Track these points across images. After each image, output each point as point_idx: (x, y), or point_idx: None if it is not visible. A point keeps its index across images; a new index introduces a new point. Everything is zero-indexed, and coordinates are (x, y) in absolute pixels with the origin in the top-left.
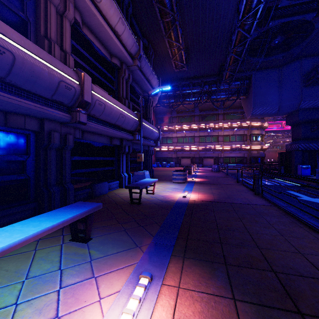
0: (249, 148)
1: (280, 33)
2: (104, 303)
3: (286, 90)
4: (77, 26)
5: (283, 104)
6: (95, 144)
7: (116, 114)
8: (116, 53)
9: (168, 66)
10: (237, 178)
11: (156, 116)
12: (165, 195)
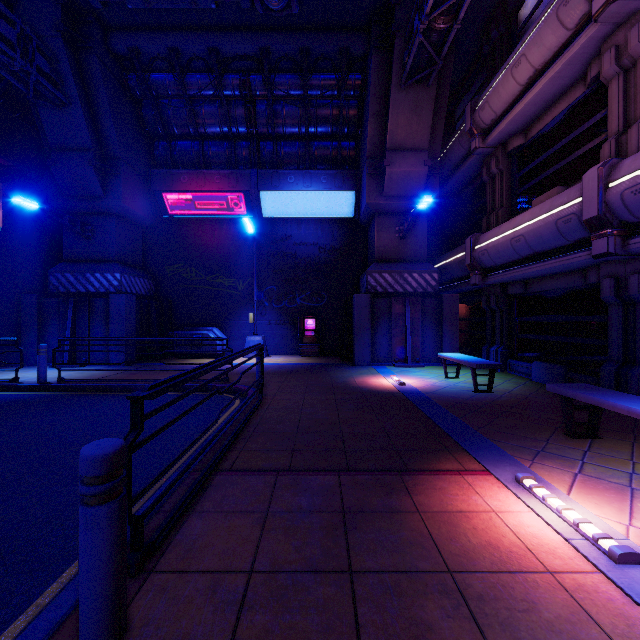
0: None
1: None
2: (411, 382)
3: None
4: None
5: None
6: None
7: None
8: None
9: None
10: None
11: None
12: None
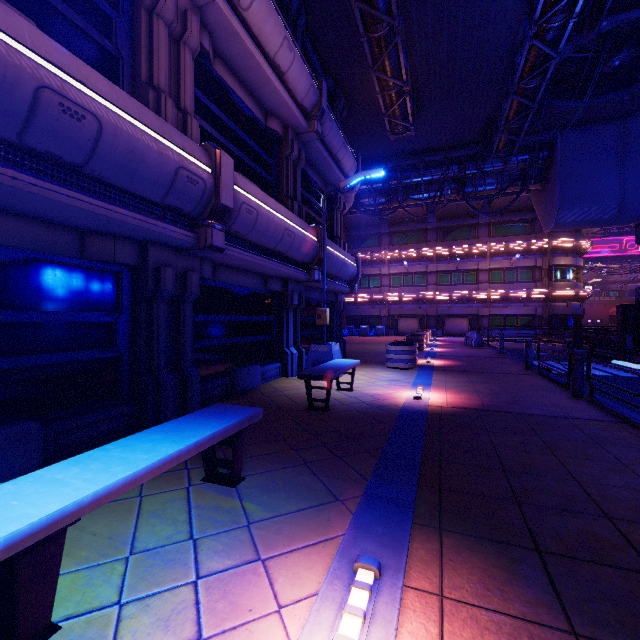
0: (548, 296)
1: (626, 42)
2: (290, 617)
3: (638, 168)
4: (204, 61)
5: (629, 199)
6: (237, 291)
7: (278, 230)
8: (276, 108)
9: (374, 130)
10: (526, 360)
11: (347, 233)
12: (375, 393)
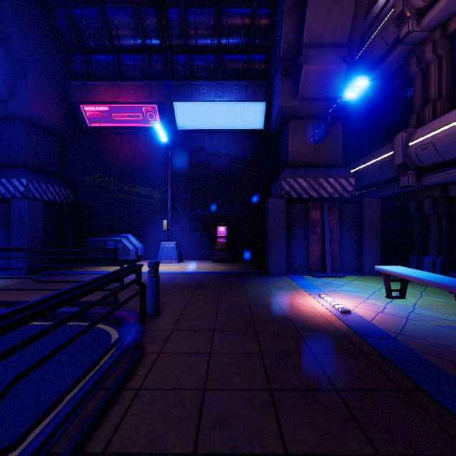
0: None
1: None
2: (351, 306)
3: None
4: None
5: None
6: None
7: None
8: None
9: None
10: None
11: None
12: None
